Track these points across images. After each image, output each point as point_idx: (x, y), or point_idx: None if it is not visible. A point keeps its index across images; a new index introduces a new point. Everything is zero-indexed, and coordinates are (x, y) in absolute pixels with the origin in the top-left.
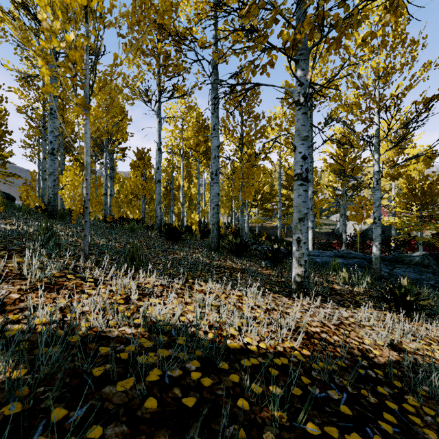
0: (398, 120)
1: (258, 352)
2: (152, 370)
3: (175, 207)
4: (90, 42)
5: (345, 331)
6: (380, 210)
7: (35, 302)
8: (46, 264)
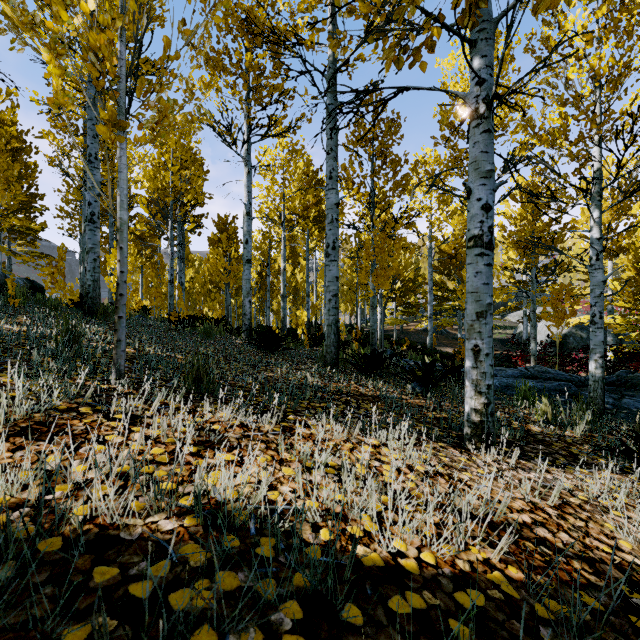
0: (636, 152)
1: (422, 574)
2: (197, 630)
3: (274, 302)
4: (127, 21)
5: (577, 521)
6: (602, 303)
7: (2, 461)
8: (51, 387)
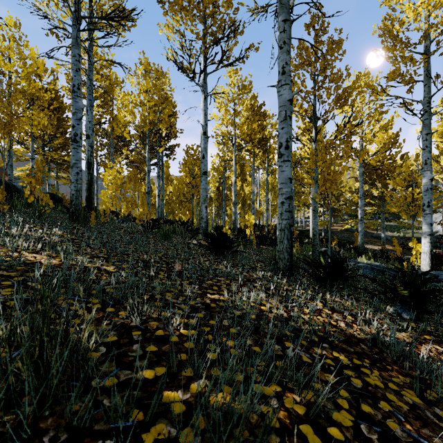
0: None
1: None
2: None
3: (228, 208)
4: None
5: None
6: None
7: None
8: None
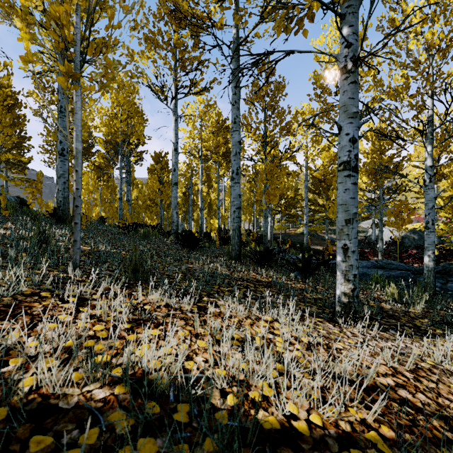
0: None
1: (312, 435)
2: None
3: (195, 213)
4: None
5: (430, 383)
6: (434, 213)
7: None
8: (21, 277)
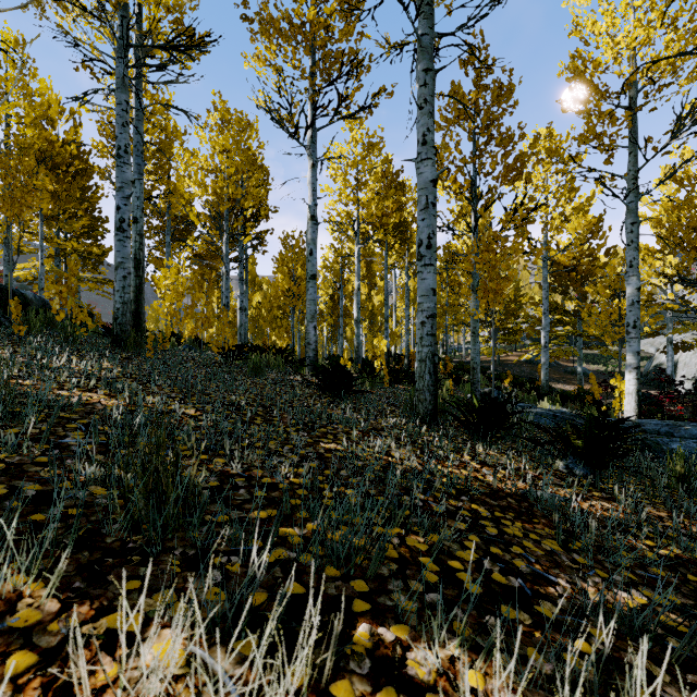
0: None
1: None
2: None
3: (348, 329)
4: None
5: None
6: None
7: None
8: None
